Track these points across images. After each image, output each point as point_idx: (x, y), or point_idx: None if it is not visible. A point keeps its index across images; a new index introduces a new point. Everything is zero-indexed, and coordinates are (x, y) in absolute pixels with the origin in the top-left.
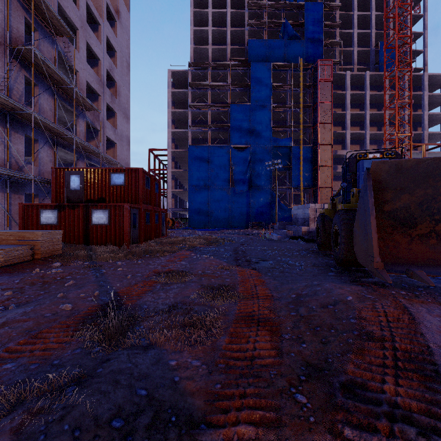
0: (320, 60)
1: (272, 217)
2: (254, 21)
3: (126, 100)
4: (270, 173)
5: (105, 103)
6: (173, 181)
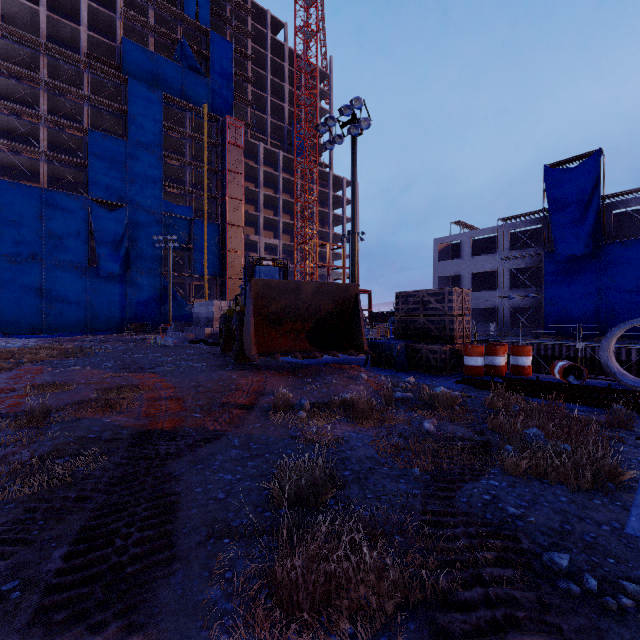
0: (230, 118)
1: (164, 315)
2: (134, 13)
3: None
4: (160, 251)
5: None
6: None
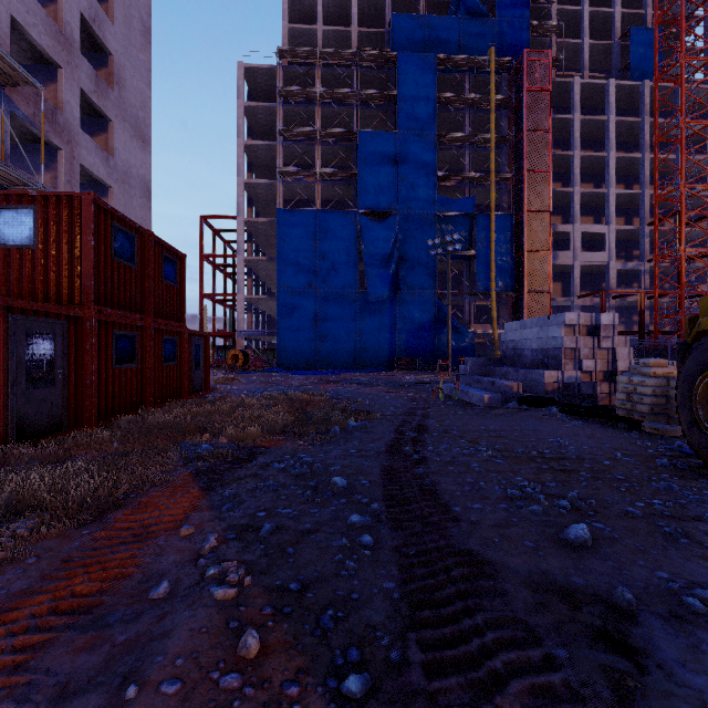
0: (529, 52)
1: (438, 348)
2: None
3: (140, 103)
4: (434, 264)
5: (75, 89)
6: (249, 280)
